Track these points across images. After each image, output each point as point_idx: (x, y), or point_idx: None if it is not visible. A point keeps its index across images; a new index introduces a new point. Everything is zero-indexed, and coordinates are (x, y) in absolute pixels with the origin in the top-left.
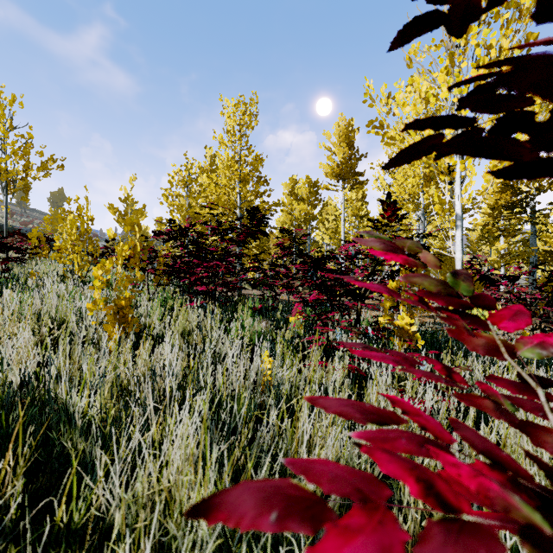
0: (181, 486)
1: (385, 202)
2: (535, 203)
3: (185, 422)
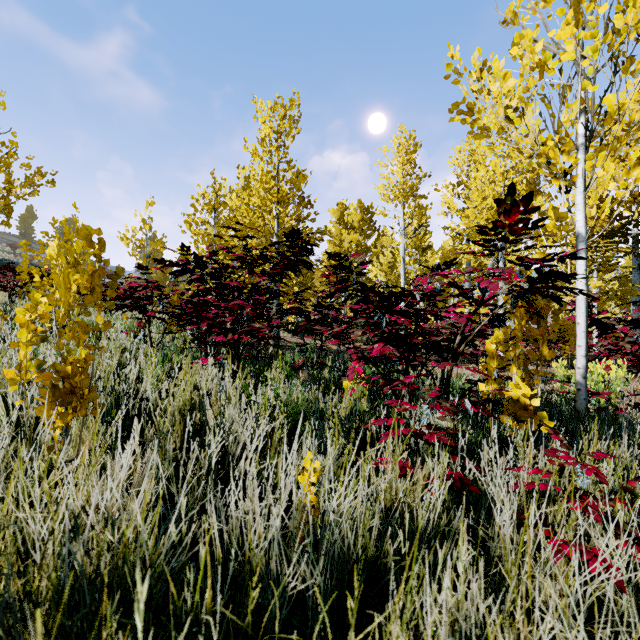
0: None
1: (504, 202)
2: (639, 230)
3: None
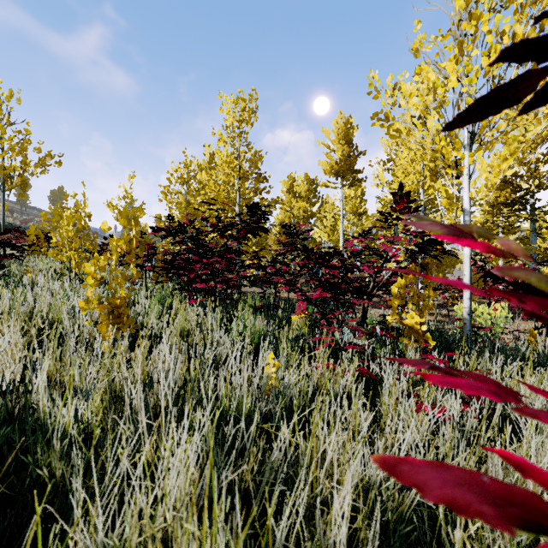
0: (179, 539)
1: (397, 194)
2: (535, 200)
3: (184, 447)
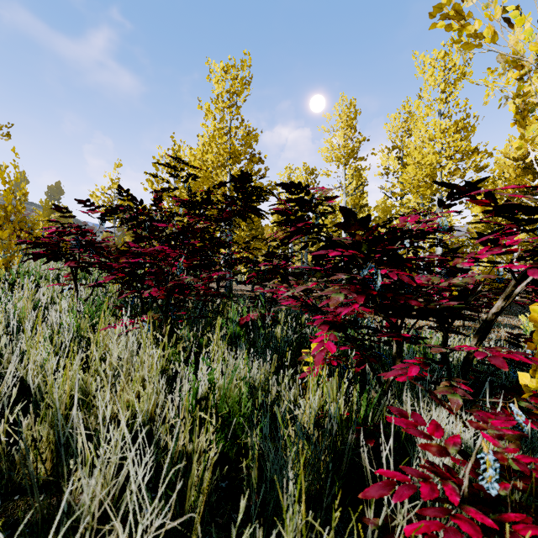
0: None
1: None
2: None
3: None
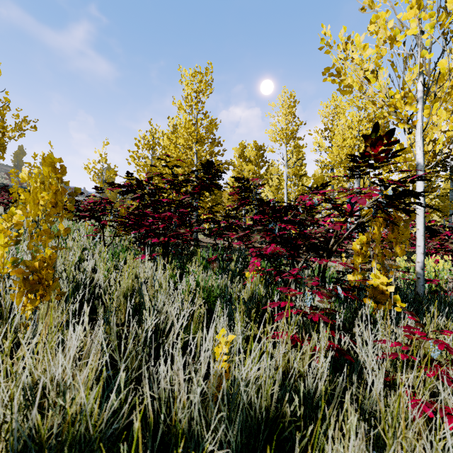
0: None
1: (369, 137)
2: None
3: None
